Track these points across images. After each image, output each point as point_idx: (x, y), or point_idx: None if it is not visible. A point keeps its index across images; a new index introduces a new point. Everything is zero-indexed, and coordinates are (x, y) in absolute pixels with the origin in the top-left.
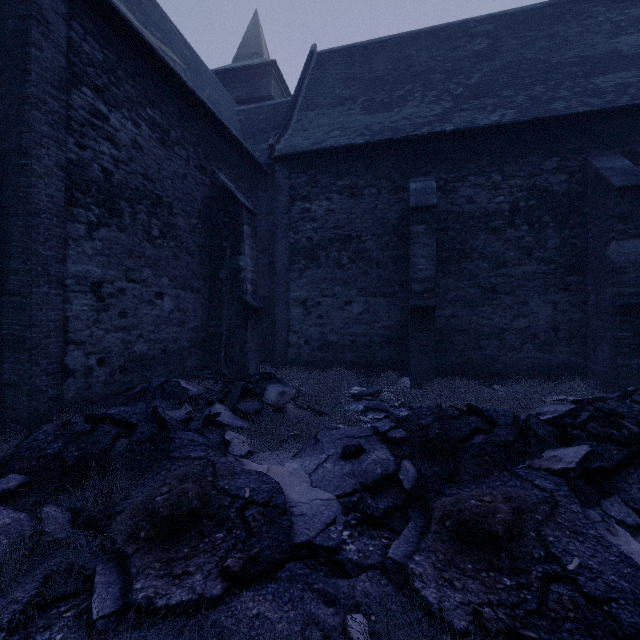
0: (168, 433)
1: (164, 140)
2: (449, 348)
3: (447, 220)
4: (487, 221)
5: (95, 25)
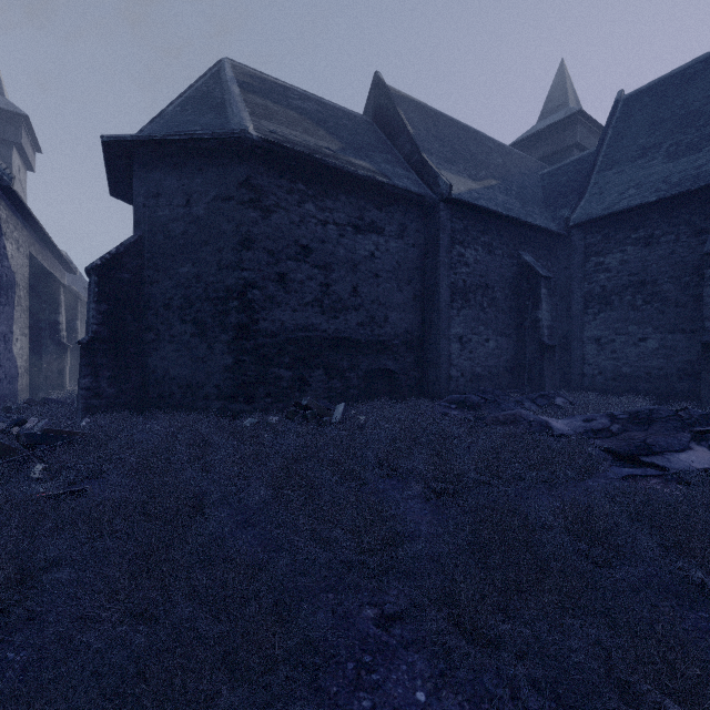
0: (499, 402)
1: (489, 250)
2: None
3: None
4: None
5: (460, 213)
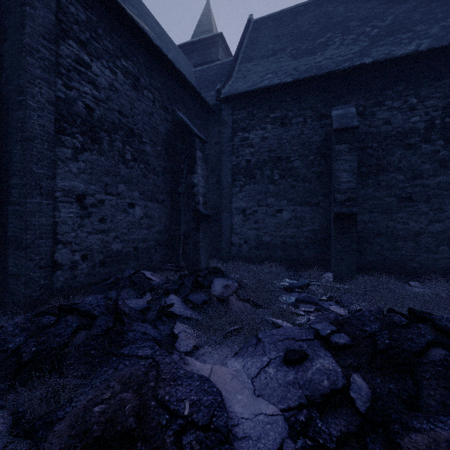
0: (123, 326)
1: (135, 85)
2: (367, 248)
3: (365, 140)
4: (403, 139)
5: None
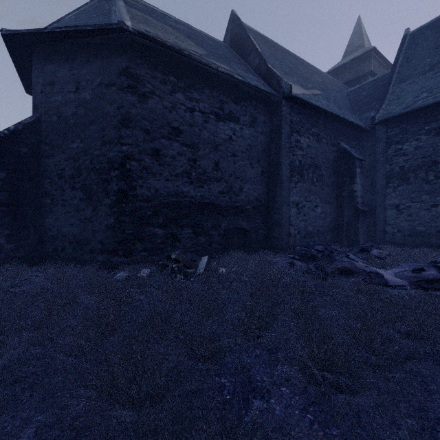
0: (333, 255)
1: (317, 139)
2: None
3: None
4: None
5: (296, 109)
